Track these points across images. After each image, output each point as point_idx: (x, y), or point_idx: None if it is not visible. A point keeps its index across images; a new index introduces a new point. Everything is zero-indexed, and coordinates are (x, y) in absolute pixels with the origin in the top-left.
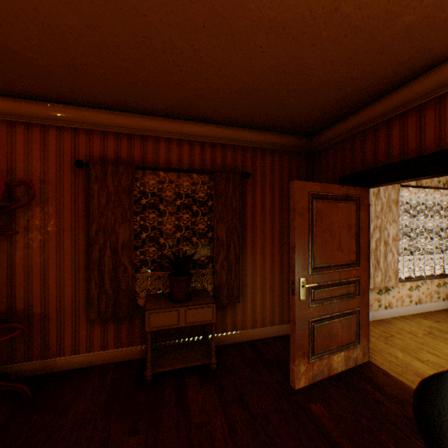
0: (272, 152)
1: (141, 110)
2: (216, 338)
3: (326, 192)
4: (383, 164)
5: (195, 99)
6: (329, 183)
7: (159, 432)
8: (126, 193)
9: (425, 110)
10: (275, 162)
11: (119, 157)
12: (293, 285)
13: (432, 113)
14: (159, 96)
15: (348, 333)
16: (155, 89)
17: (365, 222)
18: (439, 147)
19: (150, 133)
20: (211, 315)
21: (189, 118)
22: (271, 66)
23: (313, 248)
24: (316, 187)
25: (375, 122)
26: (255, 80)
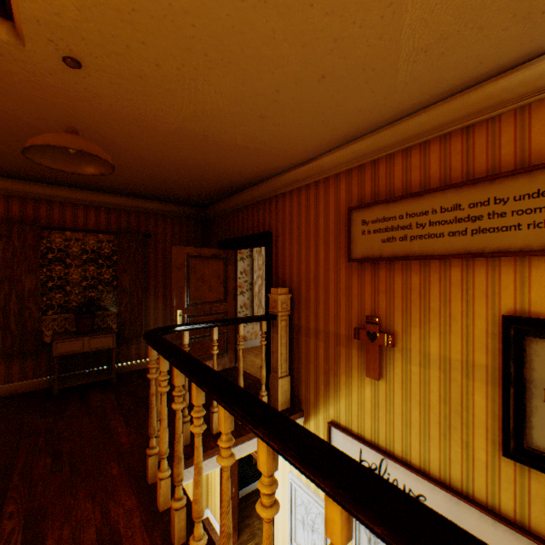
0: (173, 218)
1: (48, 181)
2: (122, 367)
3: (200, 253)
4: (237, 237)
5: (98, 182)
6: (216, 244)
7: (66, 413)
8: (33, 249)
9: (249, 209)
10: (176, 225)
11: (25, 218)
12: (174, 315)
13: (251, 212)
14: (66, 177)
15: (218, 347)
16: (62, 174)
17: (233, 273)
18: (253, 232)
19: (57, 199)
20: (112, 342)
21: (95, 190)
22: (150, 177)
23: (189, 290)
24: (191, 250)
25: (233, 209)
26: (142, 180)
